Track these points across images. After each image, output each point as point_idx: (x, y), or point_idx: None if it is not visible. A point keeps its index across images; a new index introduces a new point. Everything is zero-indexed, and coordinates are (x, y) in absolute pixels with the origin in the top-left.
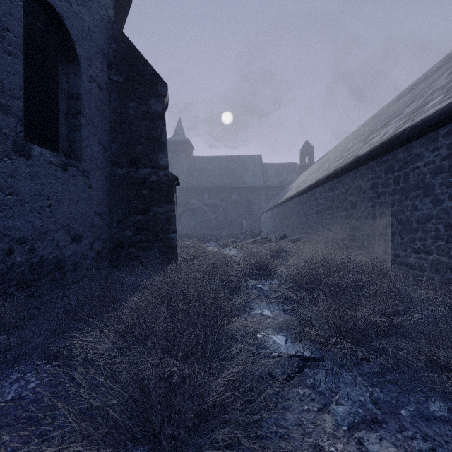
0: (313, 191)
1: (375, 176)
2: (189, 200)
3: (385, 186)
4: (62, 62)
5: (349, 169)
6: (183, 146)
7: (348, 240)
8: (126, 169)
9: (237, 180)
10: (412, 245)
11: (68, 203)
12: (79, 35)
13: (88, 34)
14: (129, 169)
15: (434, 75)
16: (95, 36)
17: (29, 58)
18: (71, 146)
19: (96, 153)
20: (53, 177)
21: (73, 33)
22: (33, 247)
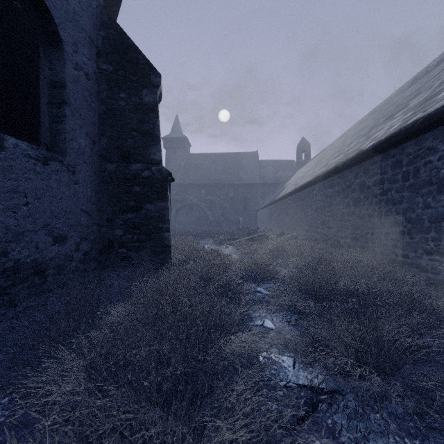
0: (312, 187)
1: (380, 172)
2: (186, 197)
3: (392, 182)
4: (44, 47)
5: (351, 164)
6: (181, 143)
7: (350, 238)
8: (117, 164)
9: (234, 177)
10: (423, 245)
11: (50, 201)
12: (63, 18)
13: (74, 17)
14: (120, 164)
15: (436, 68)
16: (82, 20)
17: (3, 39)
18: (55, 139)
19: (83, 147)
20: (31, 172)
21: (55, 15)
22: (6, 250)
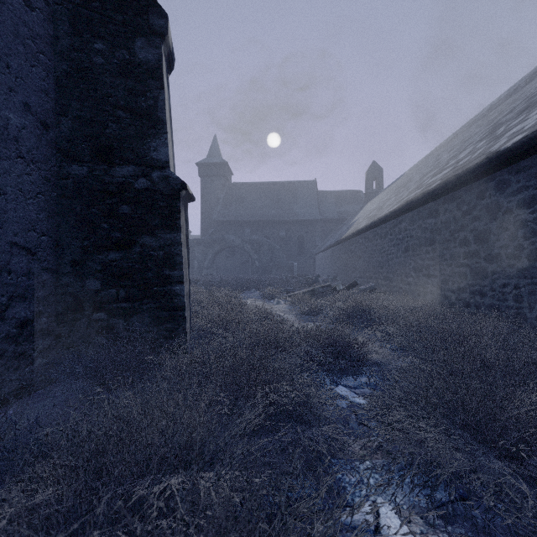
0: (399, 218)
1: (535, 184)
2: (226, 237)
3: None
4: None
5: (473, 177)
6: (220, 170)
7: (469, 293)
8: (89, 165)
9: (286, 211)
10: None
11: None
12: None
13: None
14: (94, 165)
15: None
16: None
17: None
18: None
19: (16, 127)
20: None
21: None
22: None
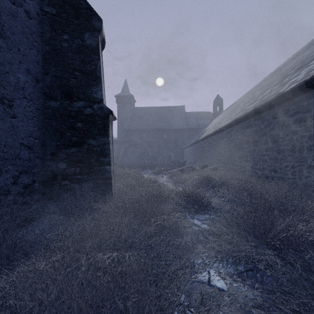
0: (231, 128)
1: (302, 111)
2: (132, 138)
3: None
4: None
5: (270, 106)
6: (128, 99)
7: (268, 170)
8: (60, 101)
9: (167, 124)
10: None
11: None
12: None
13: None
14: (63, 101)
15: None
16: None
17: None
18: None
19: (23, 82)
20: None
21: None
22: None
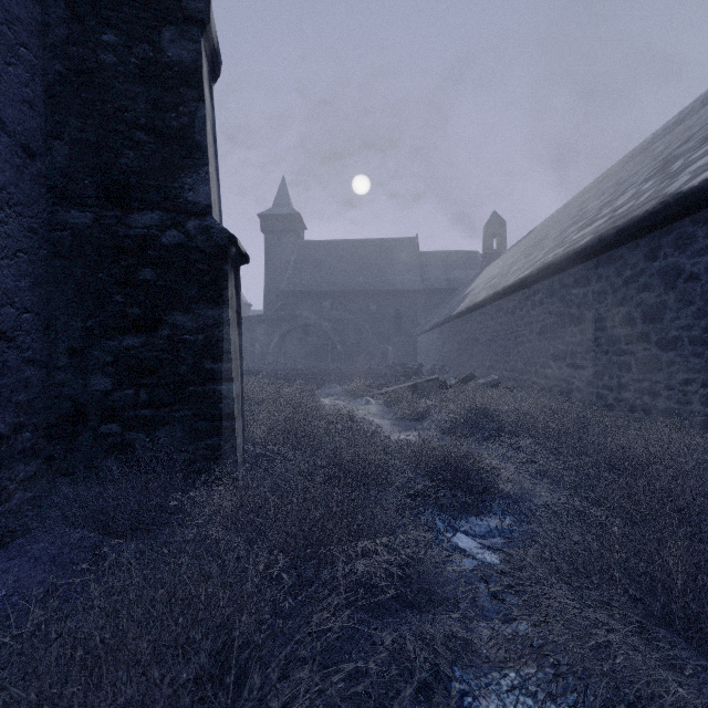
0: (533, 288)
1: None
2: (298, 313)
3: None
4: None
5: (641, 229)
6: (290, 224)
7: (634, 391)
8: (95, 210)
9: (378, 279)
10: None
11: None
12: None
13: None
14: (103, 211)
15: None
16: None
17: None
18: None
19: None
20: None
21: None
22: None
